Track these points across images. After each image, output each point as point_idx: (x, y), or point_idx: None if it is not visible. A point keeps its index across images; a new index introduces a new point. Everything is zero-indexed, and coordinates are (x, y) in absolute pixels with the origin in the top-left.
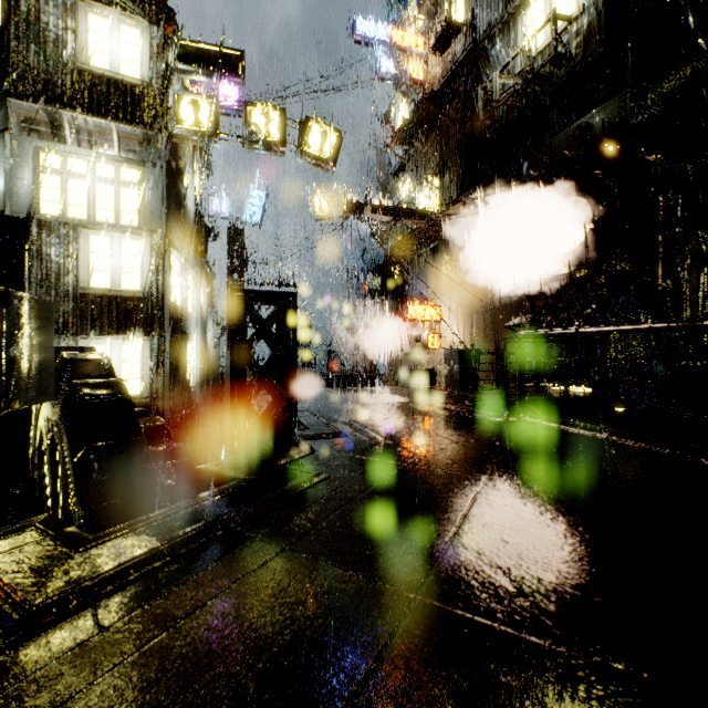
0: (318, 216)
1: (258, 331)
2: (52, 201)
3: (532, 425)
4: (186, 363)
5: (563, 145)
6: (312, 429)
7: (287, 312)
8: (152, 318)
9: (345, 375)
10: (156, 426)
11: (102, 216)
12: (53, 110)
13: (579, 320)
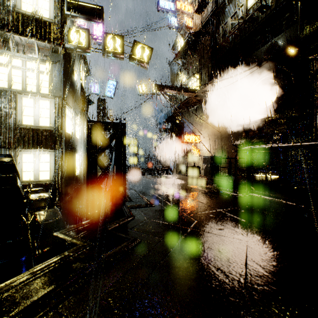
0: (141, 93)
1: (103, 145)
2: (3, 80)
3: (257, 198)
4: (75, 163)
5: (263, 54)
6: (134, 201)
7: (119, 134)
8: (55, 140)
9: (154, 169)
10: (45, 199)
11: (29, 88)
12: (3, 32)
13: (273, 141)
